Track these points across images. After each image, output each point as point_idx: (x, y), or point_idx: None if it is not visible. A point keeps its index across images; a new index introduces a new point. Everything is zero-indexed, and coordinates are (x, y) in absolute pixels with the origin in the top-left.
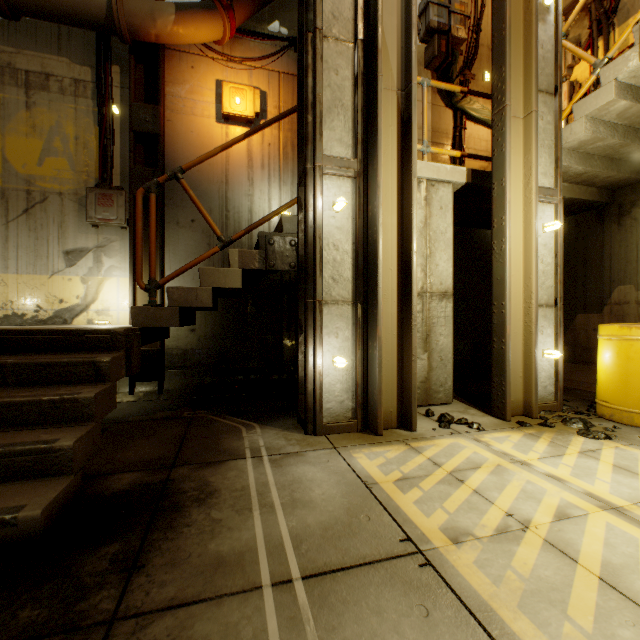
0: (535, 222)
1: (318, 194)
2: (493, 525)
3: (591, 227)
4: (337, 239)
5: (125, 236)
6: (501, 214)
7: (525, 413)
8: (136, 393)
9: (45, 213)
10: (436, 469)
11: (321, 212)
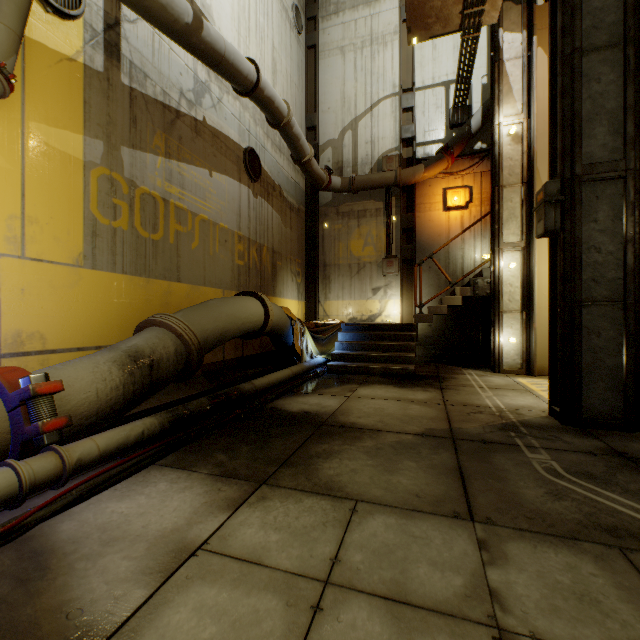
0: None
1: (500, 262)
2: None
3: None
4: (511, 281)
5: (397, 279)
6: None
7: None
8: None
9: (364, 272)
10: None
11: (502, 270)
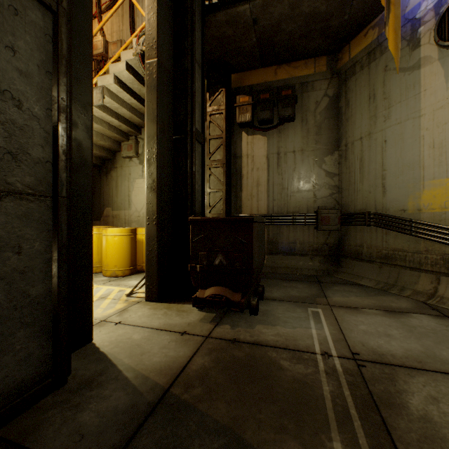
0: None
1: None
2: None
3: (97, 176)
4: None
5: None
6: None
7: None
8: None
9: None
10: None
11: None
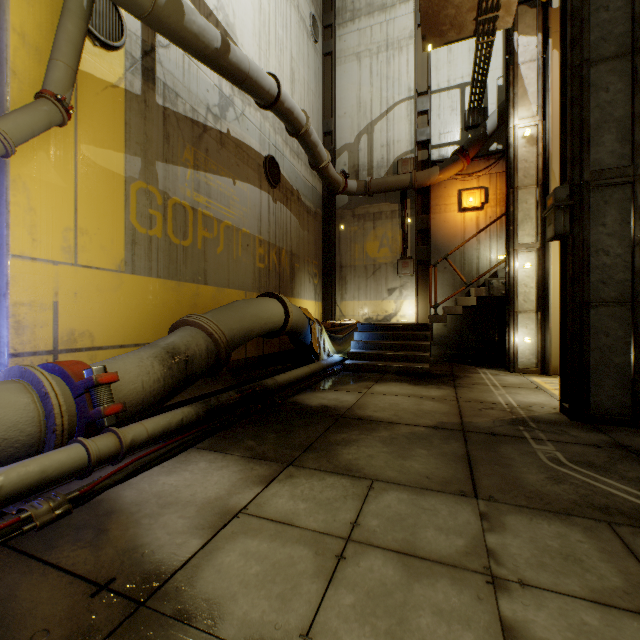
0: None
1: (515, 263)
2: None
3: None
4: (526, 282)
5: (412, 280)
6: None
7: None
8: None
9: (380, 273)
10: None
11: (517, 271)
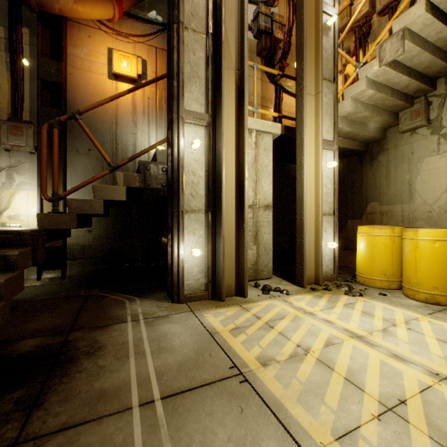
0: (321, 162)
1: (181, 136)
2: (288, 353)
3: (356, 166)
4: (194, 168)
5: (33, 159)
6: (301, 156)
7: (315, 282)
8: (43, 279)
9: None
10: (257, 321)
11: (183, 149)
